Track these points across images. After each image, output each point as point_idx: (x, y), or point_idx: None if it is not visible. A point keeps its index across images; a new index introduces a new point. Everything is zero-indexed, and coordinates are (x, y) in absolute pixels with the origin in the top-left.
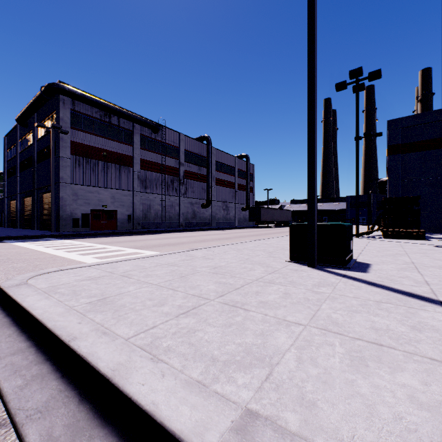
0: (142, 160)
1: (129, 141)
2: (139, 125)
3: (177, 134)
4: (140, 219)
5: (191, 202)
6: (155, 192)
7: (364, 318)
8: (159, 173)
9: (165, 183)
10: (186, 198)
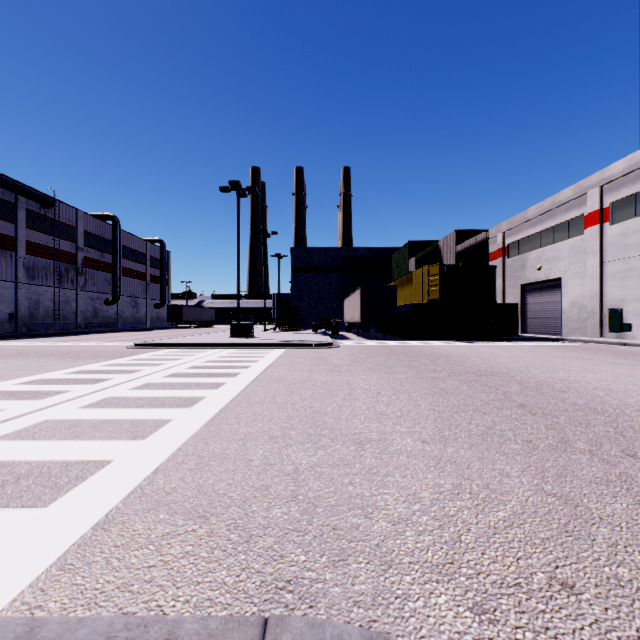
0: (28, 242)
1: (10, 216)
2: (28, 198)
3: (74, 210)
4: (25, 318)
5: (92, 296)
6: (46, 284)
7: (248, 340)
8: (50, 259)
9: (59, 273)
10: (86, 292)
